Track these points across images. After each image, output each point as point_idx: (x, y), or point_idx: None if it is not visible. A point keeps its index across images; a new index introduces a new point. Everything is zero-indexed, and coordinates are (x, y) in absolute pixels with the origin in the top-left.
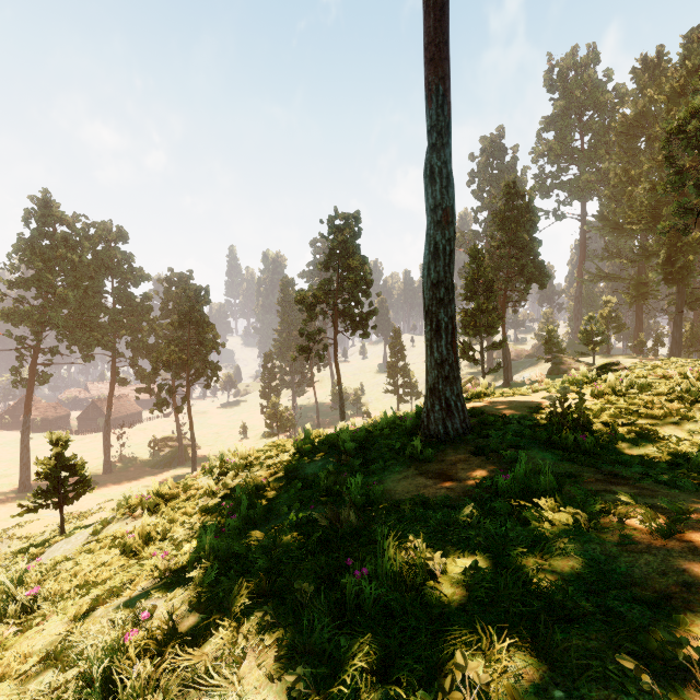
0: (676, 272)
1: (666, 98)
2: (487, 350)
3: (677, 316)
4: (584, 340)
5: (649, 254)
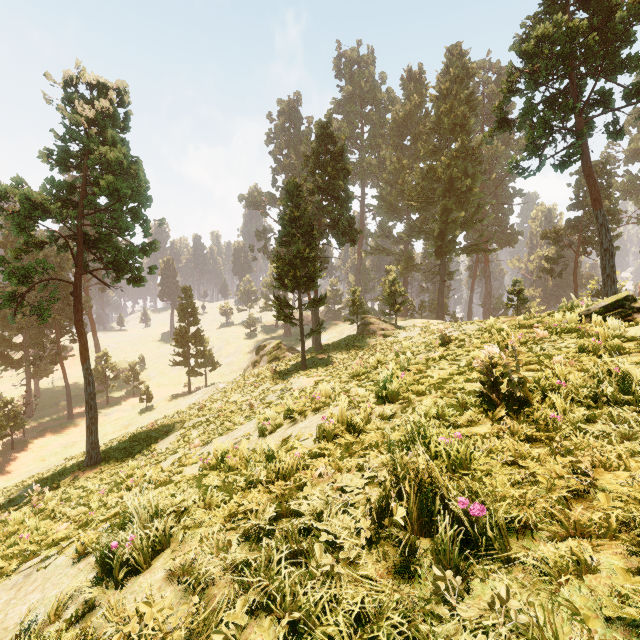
0: (445, 246)
1: (436, 97)
2: (307, 307)
3: (441, 284)
4: (389, 301)
5: (420, 231)
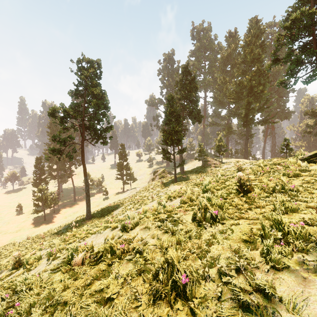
0: (248, 121)
1: (243, 45)
2: (177, 153)
3: (246, 141)
4: (218, 149)
5: (235, 113)
